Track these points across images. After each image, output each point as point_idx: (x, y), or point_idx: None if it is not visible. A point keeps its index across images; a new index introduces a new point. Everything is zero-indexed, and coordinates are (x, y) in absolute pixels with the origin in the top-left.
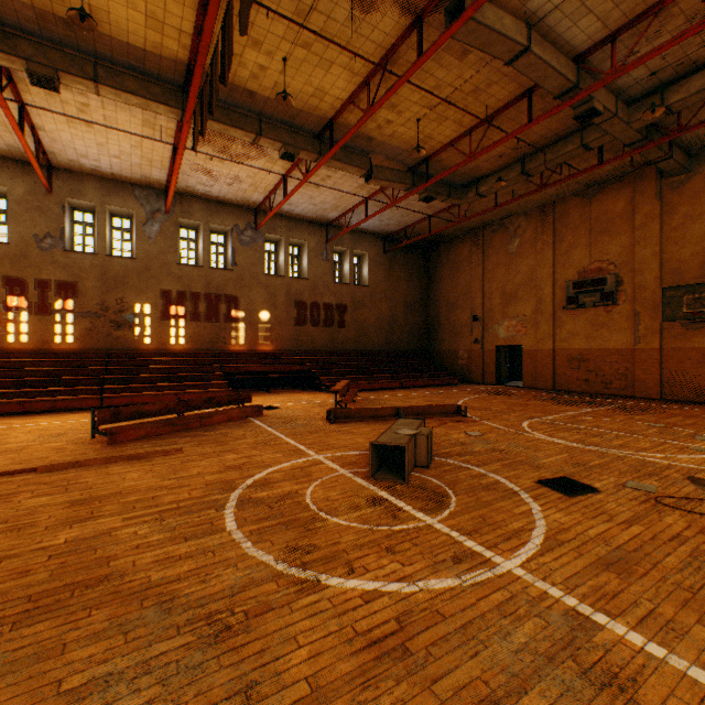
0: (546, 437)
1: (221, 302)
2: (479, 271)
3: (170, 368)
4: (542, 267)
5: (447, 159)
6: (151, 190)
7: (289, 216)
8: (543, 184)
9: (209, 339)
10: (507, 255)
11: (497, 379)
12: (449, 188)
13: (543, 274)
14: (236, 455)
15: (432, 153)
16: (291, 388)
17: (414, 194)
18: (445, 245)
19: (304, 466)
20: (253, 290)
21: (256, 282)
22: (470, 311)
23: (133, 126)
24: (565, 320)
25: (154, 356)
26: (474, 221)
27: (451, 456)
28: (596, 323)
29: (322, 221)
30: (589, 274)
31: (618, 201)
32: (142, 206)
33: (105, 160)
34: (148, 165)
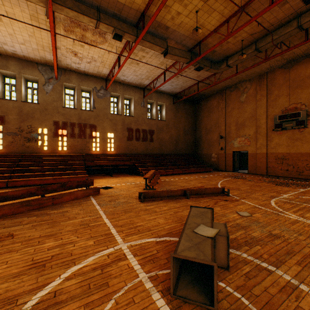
0: (302, 219)
1: (87, 128)
2: (223, 112)
3: (55, 163)
4: (260, 108)
5: (211, 42)
6: (47, 66)
7: (123, 83)
8: (267, 57)
9: (80, 148)
10: (239, 103)
11: (233, 169)
12: (211, 63)
13: (260, 112)
14: (53, 242)
15: (203, 38)
16: (124, 173)
17: (190, 68)
18: (204, 99)
19: (106, 263)
20: (104, 121)
21: (106, 117)
22: (218, 133)
23: (25, 19)
24: (274, 136)
25: (49, 156)
26: (221, 86)
27: (240, 246)
28: (293, 138)
29: (141, 86)
30: (289, 111)
31: (307, 68)
32: (42, 75)
33: (17, 46)
34: (42, 50)
